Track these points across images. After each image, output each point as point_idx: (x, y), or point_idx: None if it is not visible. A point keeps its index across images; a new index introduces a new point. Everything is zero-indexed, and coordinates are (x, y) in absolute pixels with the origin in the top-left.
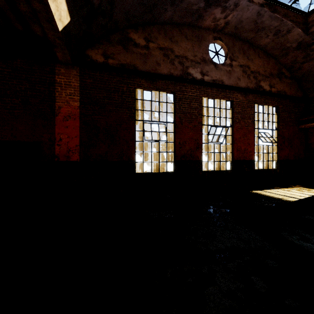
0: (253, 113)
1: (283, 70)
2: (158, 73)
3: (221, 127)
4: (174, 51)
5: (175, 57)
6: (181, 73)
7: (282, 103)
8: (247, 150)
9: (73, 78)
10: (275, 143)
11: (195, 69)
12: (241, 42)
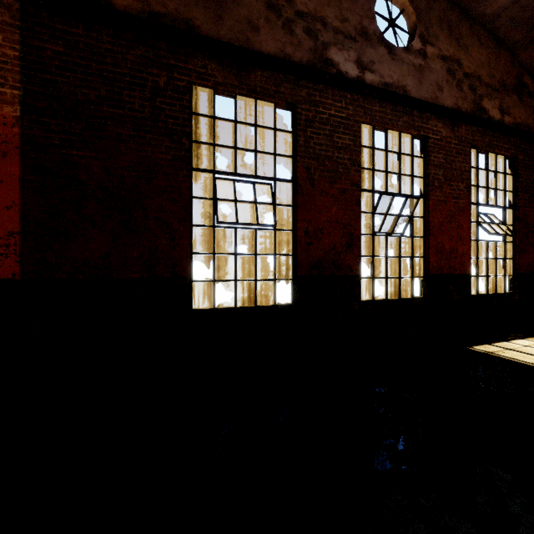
0: (468, 167)
1: (525, 80)
2: (252, 50)
3: (402, 196)
4: (295, 1)
5: (296, 15)
6: (312, 59)
7: (523, 150)
8: (456, 253)
9: (0, 34)
10: (509, 238)
11: (344, 53)
12: (445, 5)
